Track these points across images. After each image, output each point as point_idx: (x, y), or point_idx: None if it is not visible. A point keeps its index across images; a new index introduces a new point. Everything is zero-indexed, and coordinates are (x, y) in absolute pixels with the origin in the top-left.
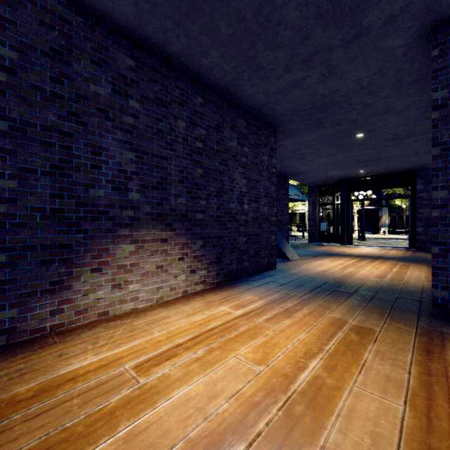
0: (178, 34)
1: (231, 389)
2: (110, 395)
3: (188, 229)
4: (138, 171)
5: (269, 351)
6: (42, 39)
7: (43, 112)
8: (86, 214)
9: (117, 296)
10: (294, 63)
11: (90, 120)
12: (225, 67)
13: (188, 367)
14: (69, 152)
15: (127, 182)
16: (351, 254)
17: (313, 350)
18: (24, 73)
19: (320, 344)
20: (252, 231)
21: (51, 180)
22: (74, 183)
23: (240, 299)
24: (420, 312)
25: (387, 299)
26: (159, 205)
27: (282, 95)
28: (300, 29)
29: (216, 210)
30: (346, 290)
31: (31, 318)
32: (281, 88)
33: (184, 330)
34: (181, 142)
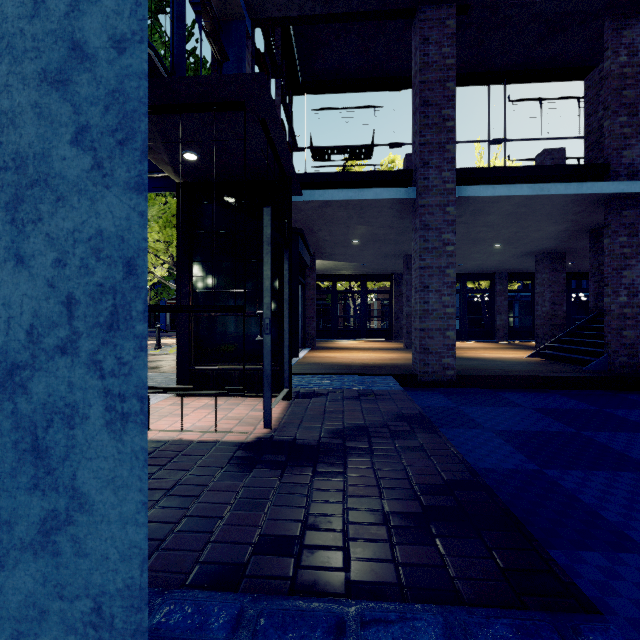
0: None
1: None
2: None
3: None
4: None
5: None
6: None
7: None
8: None
9: None
10: None
11: None
12: None
13: None
14: None
15: None
16: None
17: None
18: None
19: None
20: None
21: None
22: None
23: None
24: None
25: None
26: None
27: None
28: None
29: None
30: None
31: None
32: None
33: None
34: None
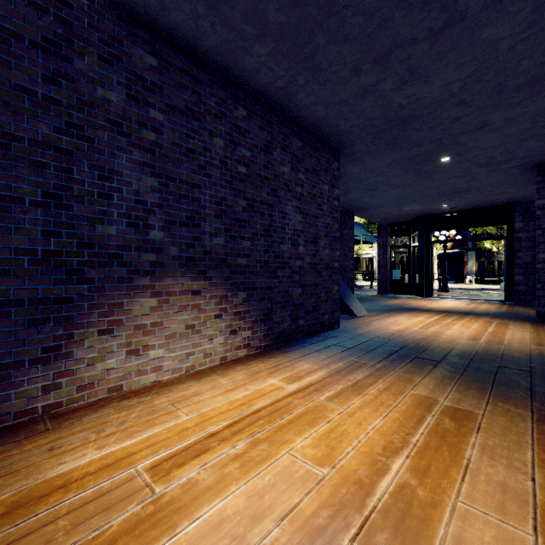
0: (214, 23)
1: (283, 505)
2: (112, 513)
3: (227, 278)
4: (162, 203)
5: (335, 445)
6: (31, 25)
7: (32, 122)
8: (92, 258)
9: (133, 365)
10: (364, 62)
11: (97, 135)
12: (275, 68)
13: (223, 468)
14: (68, 176)
15: (147, 216)
16: (432, 309)
17: (396, 443)
18: (6, 69)
19: (404, 435)
20: (309, 280)
21: (44, 213)
22: (75, 218)
23: (295, 368)
24: (532, 388)
25: (486, 370)
26: (189, 247)
27: (348, 106)
28: (374, 14)
29: (263, 253)
30: (431, 356)
31: (16, 397)
32: (347, 97)
33: (220, 412)
34: (218, 165)
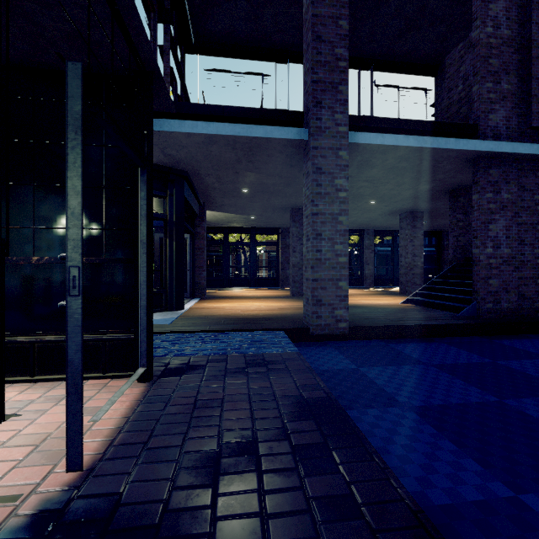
0: None
1: None
2: None
3: None
4: None
5: None
6: None
7: None
8: None
9: None
10: None
11: None
12: None
13: None
14: None
15: None
16: None
17: None
18: None
19: None
20: None
21: None
22: None
23: None
24: None
25: None
26: None
27: None
28: None
29: None
30: None
31: None
32: None
33: None
34: None
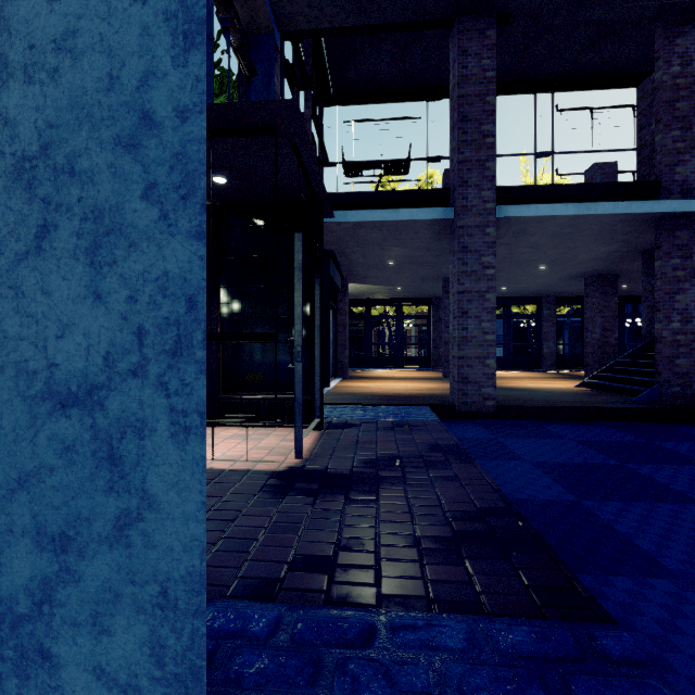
0: None
1: None
2: None
3: None
4: None
5: None
6: None
7: None
8: None
9: None
10: None
11: None
12: None
13: None
14: None
15: None
16: None
17: None
18: None
19: None
20: None
21: None
22: None
23: None
24: None
25: None
26: None
27: None
28: None
29: None
30: None
31: None
32: None
33: None
34: None
